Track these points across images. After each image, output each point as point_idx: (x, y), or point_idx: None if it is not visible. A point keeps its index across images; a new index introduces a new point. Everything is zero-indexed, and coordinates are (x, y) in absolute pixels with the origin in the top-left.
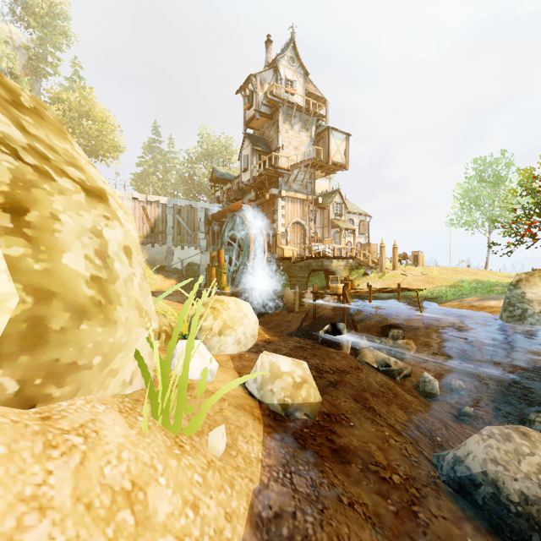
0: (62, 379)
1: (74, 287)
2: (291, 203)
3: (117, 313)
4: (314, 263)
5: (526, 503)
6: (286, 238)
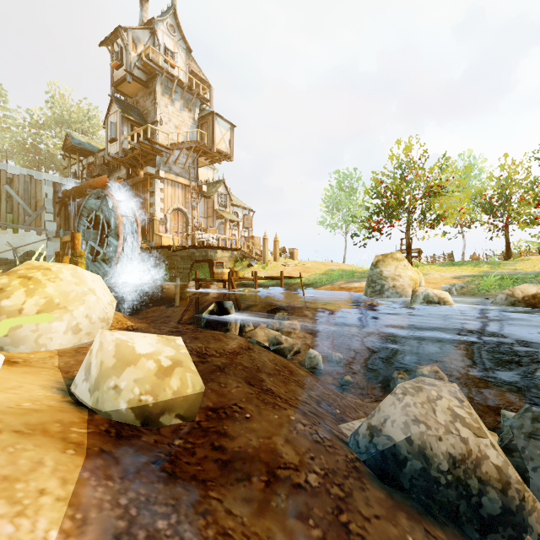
0: None
1: None
2: (171, 186)
3: None
4: (198, 253)
5: (453, 463)
6: (166, 226)
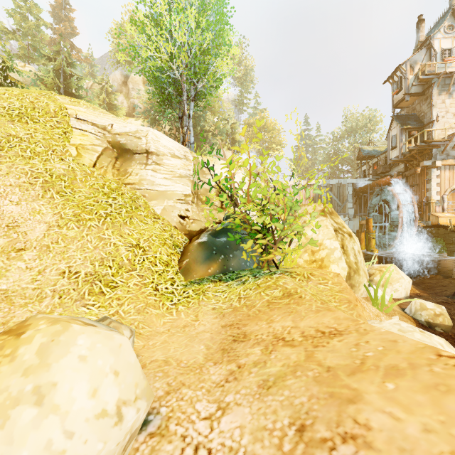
0: (352, 288)
1: (353, 265)
2: (448, 170)
3: (360, 272)
4: None
5: None
6: (442, 206)
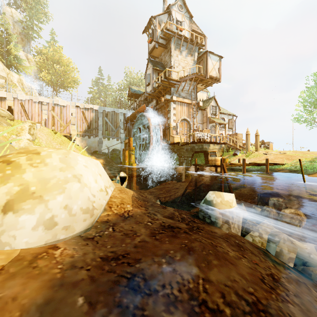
0: None
1: None
2: (180, 106)
3: None
4: (196, 146)
5: None
6: (177, 130)
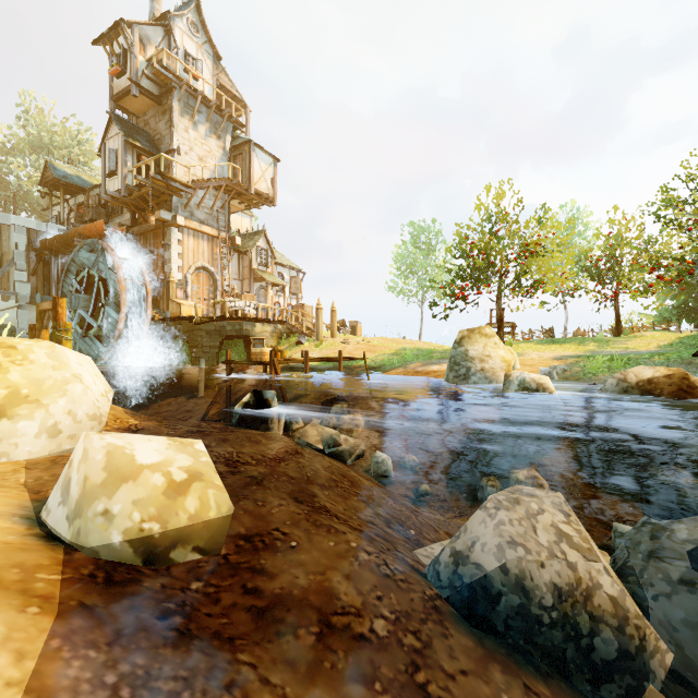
0: None
1: None
2: (193, 238)
3: None
4: (230, 326)
5: (559, 596)
6: (186, 290)
